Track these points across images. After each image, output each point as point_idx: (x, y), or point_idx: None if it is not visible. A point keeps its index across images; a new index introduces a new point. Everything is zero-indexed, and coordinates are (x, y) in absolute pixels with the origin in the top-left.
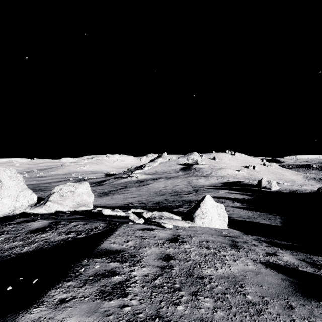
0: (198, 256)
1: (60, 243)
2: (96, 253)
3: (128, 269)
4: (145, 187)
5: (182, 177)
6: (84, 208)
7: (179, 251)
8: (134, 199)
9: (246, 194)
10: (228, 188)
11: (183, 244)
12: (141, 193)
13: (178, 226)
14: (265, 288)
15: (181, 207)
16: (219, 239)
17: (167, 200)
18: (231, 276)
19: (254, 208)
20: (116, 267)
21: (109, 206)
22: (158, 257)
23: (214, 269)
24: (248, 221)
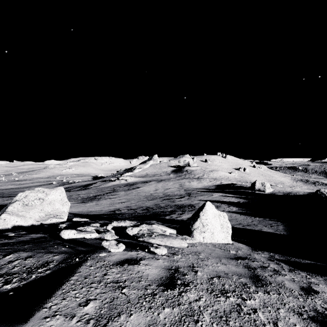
0: (217, 324)
1: None
2: None
3: None
4: (135, 191)
5: (174, 180)
6: (54, 219)
7: (181, 314)
8: (122, 205)
9: (241, 198)
10: (222, 191)
11: (186, 292)
12: (129, 197)
13: (173, 246)
14: None
15: (174, 213)
16: (231, 266)
17: (158, 205)
18: None
19: (252, 213)
20: None
21: (92, 214)
22: None
23: None
24: (250, 229)
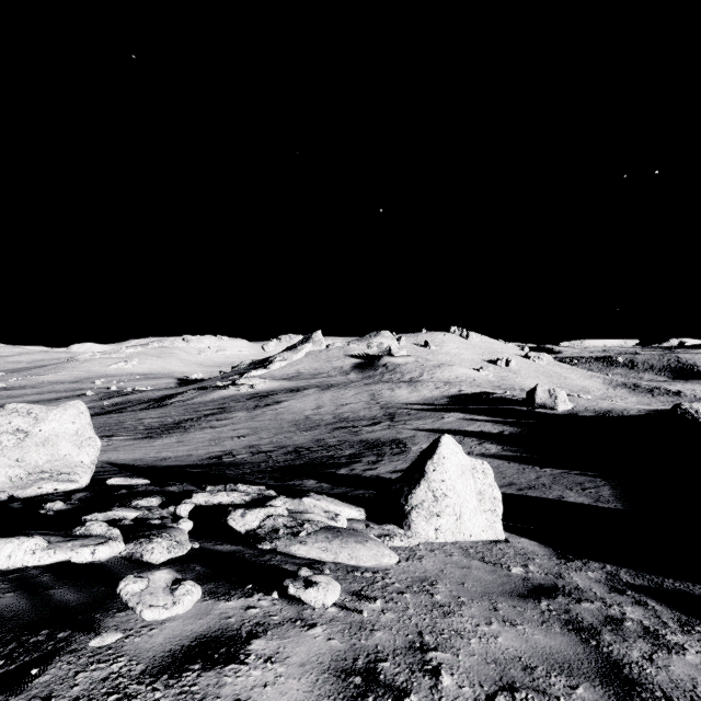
0: None
1: None
2: None
3: None
4: (270, 411)
5: (357, 386)
6: (49, 485)
7: None
8: (239, 443)
9: (506, 423)
10: (463, 409)
11: None
12: (258, 425)
13: (360, 565)
14: None
15: (359, 461)
16: (530, 630)
17: (322, 442)
18: None
19: (534, 457)
20: None
21: (164, 465)
22: None
23: None
24: (536, 496)
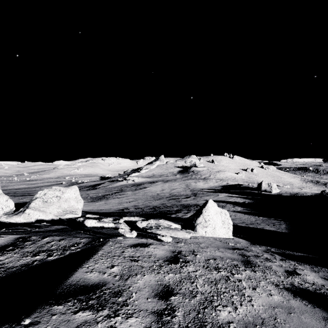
0: (208, 285)
1: (20, 270)
2: (60, 293)
3: (105, 324)
4: (142, 191)
5: (180, 181)
6: (70, 215)
7: (181, 278)
8: (130, 204)
9: (247, 198)
10: (228, 191)
11: (186, 266)
12: (137, 197)
13: (178, 237)
14: None
15: (180, 212)
16: (227, 253)
17: (164, 205)
18: (258, 320)
19: (256, 212)
20: (86, 323)
21: (102, 212)
22: (153, 293)
23: (231, 308)
24: (252, 227)
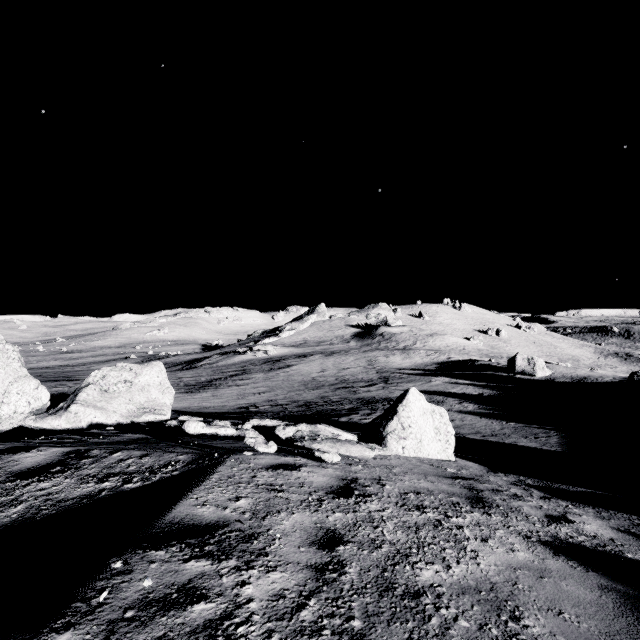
0: (402, 531)
1: (79, 504)
2: (157, 534)
3: (233, 579)
4: (283, 373)
5: (357, 353)
6: (152, 416)
7: (357, 520)
8: (260, 398)
9: (486, 387)
10: (449, 374)
11: (365, 502)
12: (273, 384)
13: (352, 456)
14: (571, 619)
15: (356, 413)
16: (441, 485)
17: (327, 399)
18: (484, 585)
19: (504, 414)
20: (203, 576)
21: (207, 412)
22: (308, 540)
23: (441, 567)
24: (494, 441)
